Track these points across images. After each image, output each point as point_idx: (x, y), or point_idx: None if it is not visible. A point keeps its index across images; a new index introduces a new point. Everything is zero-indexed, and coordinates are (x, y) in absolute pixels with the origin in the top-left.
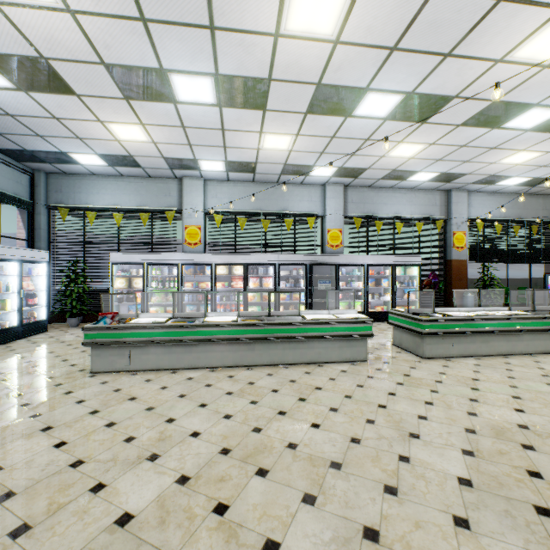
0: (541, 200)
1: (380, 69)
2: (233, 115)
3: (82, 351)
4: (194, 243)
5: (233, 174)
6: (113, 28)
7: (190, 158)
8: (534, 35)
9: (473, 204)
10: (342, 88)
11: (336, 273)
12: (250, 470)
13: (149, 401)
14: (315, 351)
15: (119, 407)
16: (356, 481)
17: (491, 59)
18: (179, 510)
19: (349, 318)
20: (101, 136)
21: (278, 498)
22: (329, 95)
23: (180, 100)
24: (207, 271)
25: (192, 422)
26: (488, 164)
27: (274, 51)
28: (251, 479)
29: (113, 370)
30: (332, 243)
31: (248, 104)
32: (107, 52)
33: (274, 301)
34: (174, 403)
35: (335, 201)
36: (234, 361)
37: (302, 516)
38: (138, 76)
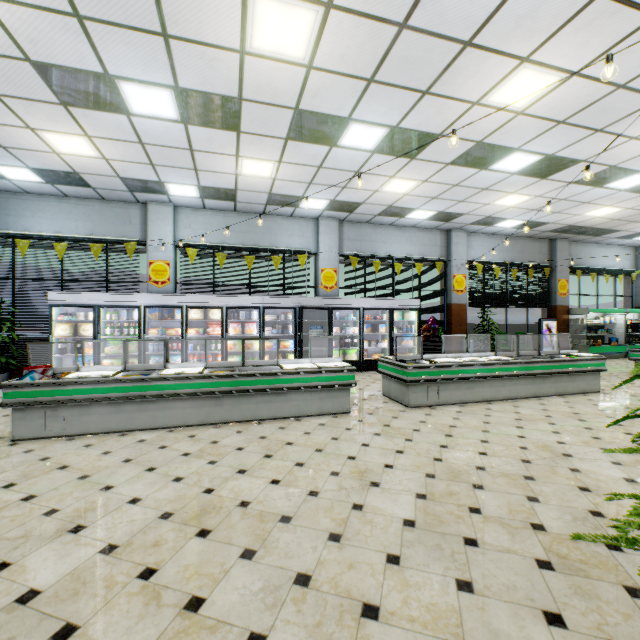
0: (538, 244)
1: (360, 99)
2: (202, 134)
3: (5, 416)
4: (162, 282)
5: (210, 202)
6: (38, 21)
7: (154, 180)
8: (504, 82)
9: (473, 246)
10: (323, 116)
11: (329, 318)
12: (190, 532)
13: (85, 469)
14: (294, 404)
15: (43, 478)
16: (302, 532)
17: (468, 101)
18: (97, 580)
19: (330, 367)
20: (33, 146)
21: (214, 557)
22: (310, 122)
23: (134, 111)
24: (177, 316)
25: (133, 488)
26: (483, 205)
27: (242, 69)
28: (189, 540)
29: (42, 436)
30: (326, 284)
31: (219, 123)
32: (33, 48)
33: (258, 349)
34: (115, 469)
35: (329, 237)
36: (198, 419)
37: (237, 570)
38: (77, 80)
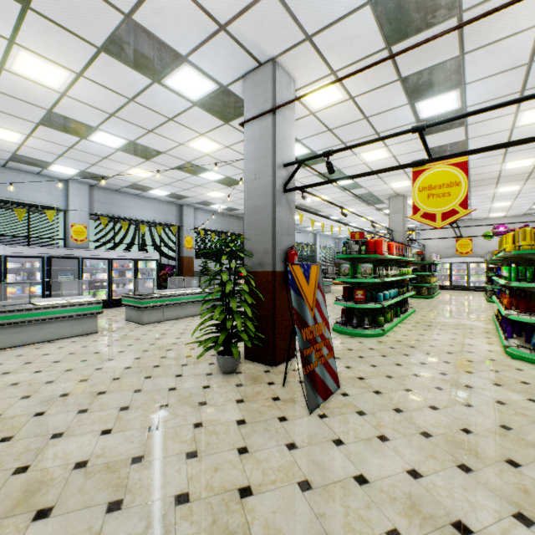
0: (238, 220)
1: (105, 121)
2: None
3: None
4: None
5: None
6: None
7: None
8: (195, 140)
9: (198, 218)
10: (74, 121)
11: (80, 266)
12: None
13: None
14: (47, 332)
15: None
16: (63, 383)
17: (178, 142)
18: None
19: (81, 301)
20: None
21: (1, 403)
22: (62, 121)
23: None
24: None
25: None
26: (200, 194)
27: None
28: None
29: None
30: (76, 237)
31: None
32: None
33: None
34: None
35: (80, 198)
36: None
37: (20, 403)
38: None
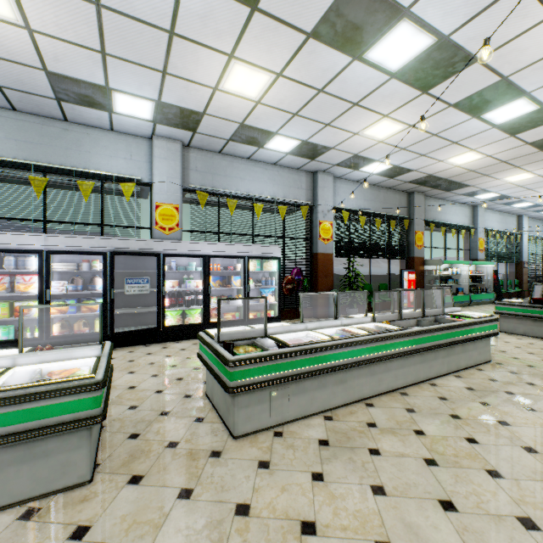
0: (398, 196)
1: None
2: None
3: None
4: None
5: None
6: None
7: None
8: None
9: (339, 192)
10: None
11: (160, 268)
12: None
13: None
14: None
15: None
16: None
17: None
18: None
19: (23, 385)
20: None
21: None
22: None
23: None
24: None
25: None
26: (352, 135)
27: None
28: None
29: None
30: (163, 224)
31: None
32: None
33: (38, 316)
34: None
35: (168, 164)
36: None
37: None
38: None
